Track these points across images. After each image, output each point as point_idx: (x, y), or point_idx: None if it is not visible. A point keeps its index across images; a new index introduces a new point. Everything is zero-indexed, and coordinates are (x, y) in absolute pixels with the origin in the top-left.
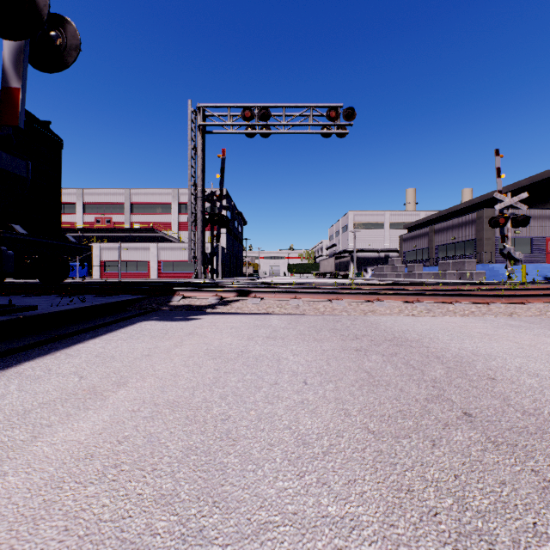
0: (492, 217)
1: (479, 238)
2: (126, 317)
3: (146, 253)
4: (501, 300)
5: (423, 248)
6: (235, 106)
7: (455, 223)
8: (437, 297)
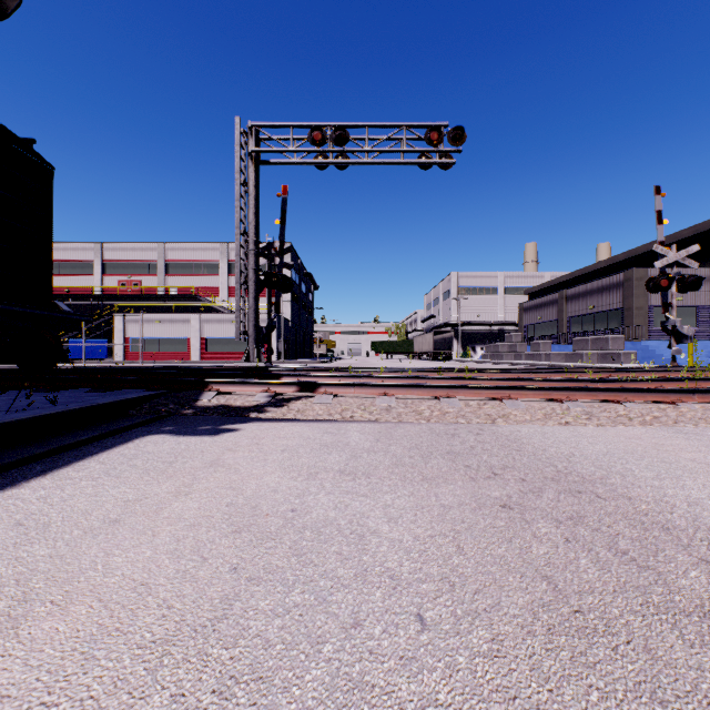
0: (651, 278)
1: (627, 307)
2: (122, 428)
3: (185, 327)
4: (692, 398)
5: (550, 321)
6: (301, 126)
7: (594, 288)
8: (597, 394)
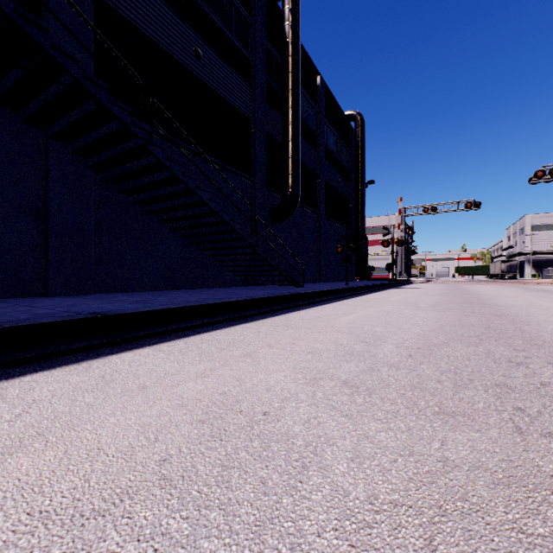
0: None
1: None
2: (406, 284)
3: None
4: (506, 283)
5: None
6: (420, 206)
7: None
8: (486, 282)
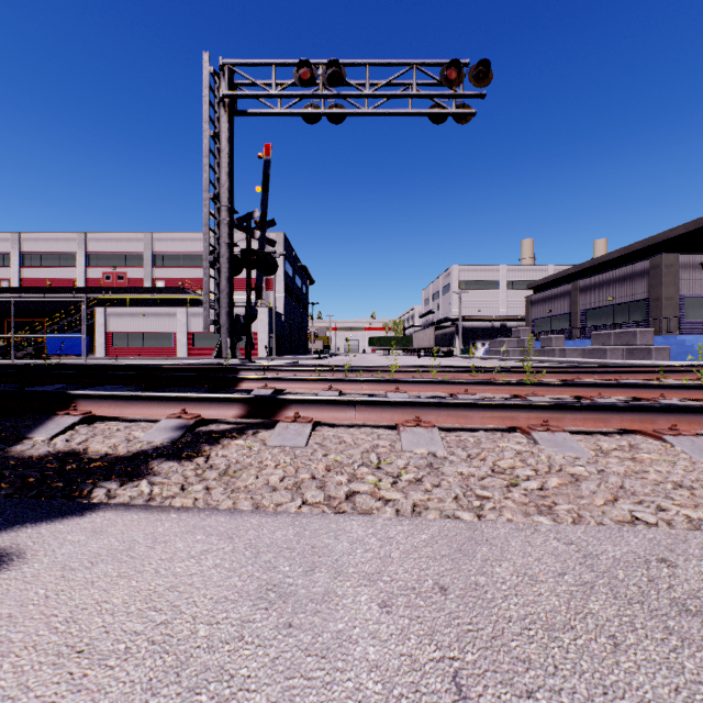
0: None
1: (654, 297)
2: None
3: (171, 322)
4: None
5: (561, 314)
6: (285, 64)
7: (613, 277)
8: None
